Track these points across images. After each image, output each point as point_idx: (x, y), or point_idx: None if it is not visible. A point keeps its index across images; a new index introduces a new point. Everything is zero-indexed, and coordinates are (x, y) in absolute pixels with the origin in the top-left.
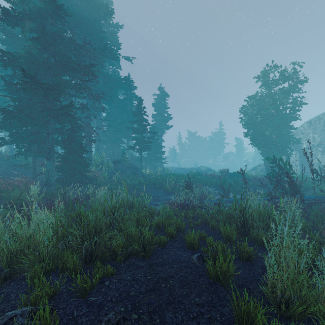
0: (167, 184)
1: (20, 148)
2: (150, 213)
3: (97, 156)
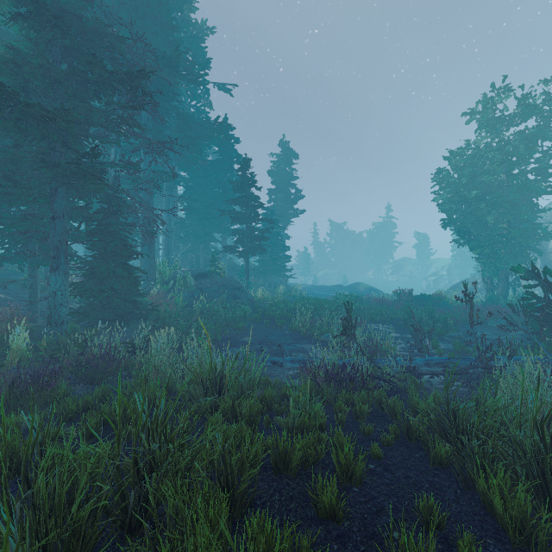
0: (298, 318)
1: (7, 248)
2: (264, 399)
3: (166, 265)
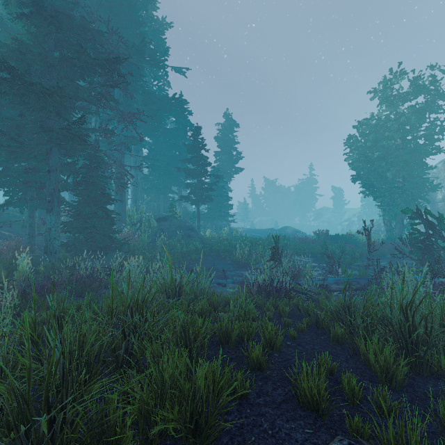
0: (238, 251)
1: (11, 196)
2: (211, 304)
3: (134, 211)
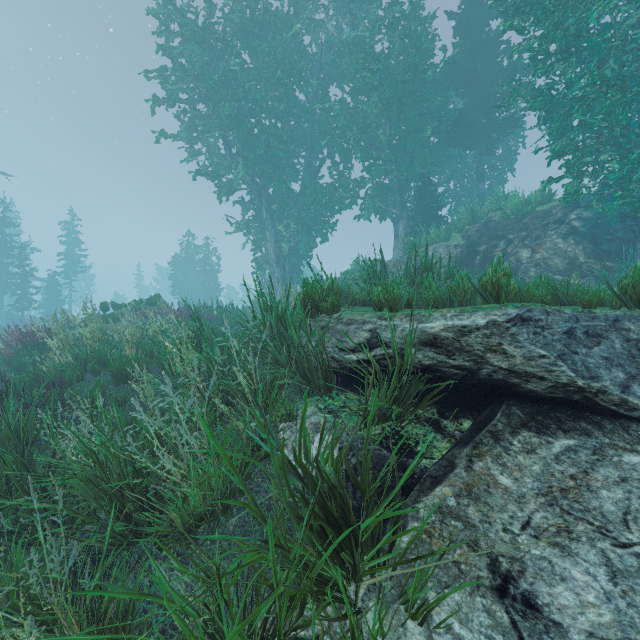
0: None
1: None
2: None
3: None
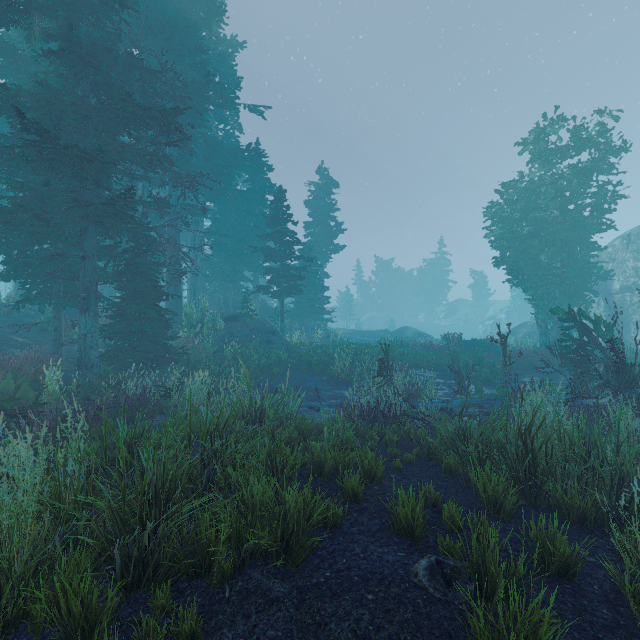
0: (337, 363)
1: (28, 289)
2: (301, 432)
3: (193, 307)
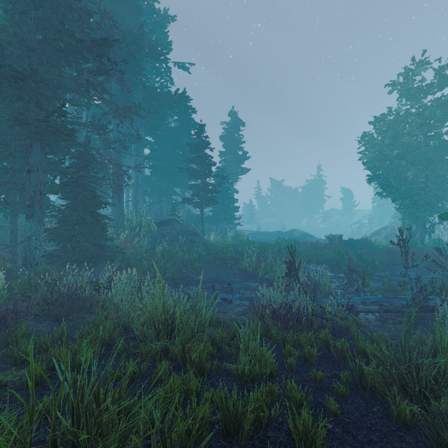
0: (245, 259)
1: None
2: (214, 340)
3: (133, 214)
